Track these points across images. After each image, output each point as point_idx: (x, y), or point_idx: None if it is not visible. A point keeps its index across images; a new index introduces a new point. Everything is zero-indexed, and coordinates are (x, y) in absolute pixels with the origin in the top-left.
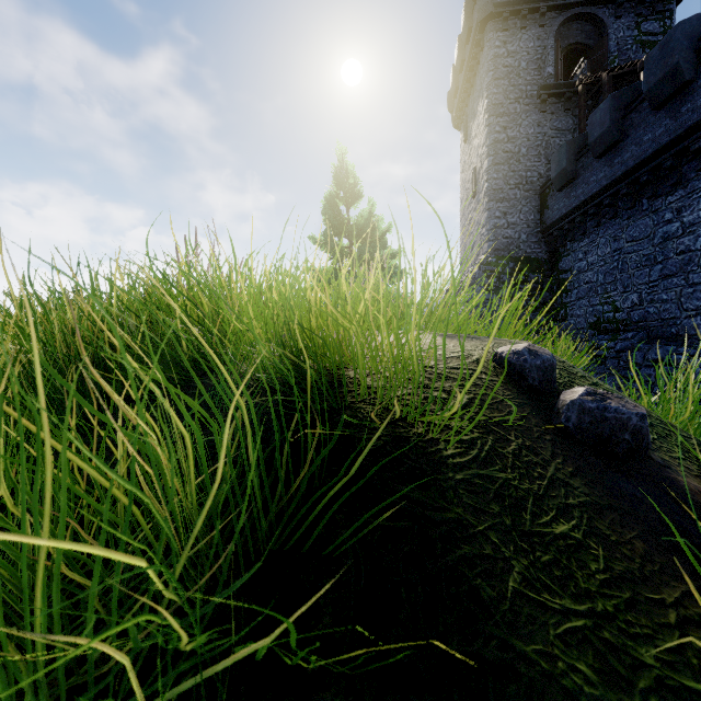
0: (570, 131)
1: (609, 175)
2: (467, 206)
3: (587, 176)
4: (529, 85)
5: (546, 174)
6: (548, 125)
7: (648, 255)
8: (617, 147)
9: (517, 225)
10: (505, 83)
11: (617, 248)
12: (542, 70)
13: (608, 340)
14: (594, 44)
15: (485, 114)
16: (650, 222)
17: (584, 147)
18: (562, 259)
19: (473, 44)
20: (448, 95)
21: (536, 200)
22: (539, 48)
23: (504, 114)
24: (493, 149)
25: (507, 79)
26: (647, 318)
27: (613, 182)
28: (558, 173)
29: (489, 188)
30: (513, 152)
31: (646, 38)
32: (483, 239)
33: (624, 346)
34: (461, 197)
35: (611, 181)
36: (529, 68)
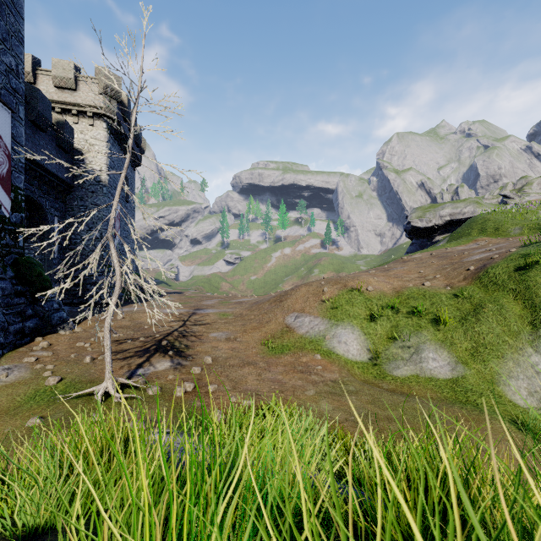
0: None
1: None
2: None
3: None
4: None
5: None
6: None
7: None
8: None
9: None
10: None
11: None
12: None
13: None
14: None
15: None
16: None
17: None
18: None
19: None
20: None
21: None
22: None
23: None
24: None
25: None
26: None
27: None
28: None
29: None
30: None
31: None
32: None
33: None
34: None
35: None
36: None
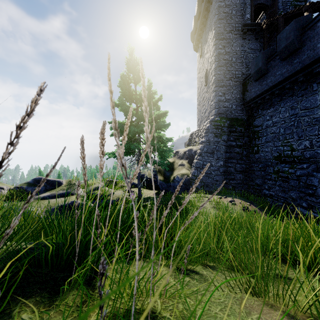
0: (258, 50)
1: (290, 70)
2: (201, 90)
3: (274, 72)
4: (237, 24)
5: (245, 73)
6: (247, 46)
7: (318, 118)
8: (296, 52)
9: (230, 100)
10: (224, 22)
11: (293, 113)
12: (244, 16)
13: (288, 167)
14: (269, 5)
15: (213, 38)
16: (318, 98)
17: (272, 55)
18: (255, 119)
19: (206, 1)
20: (191, 33)
21: (240, 87)
22: (242, 4)
23: (223, 39)
24: (218, 58)
25: (225, 19)
26: (317, 156)
27: (293, 74)
28: (255, 70)
29: (215, 79)
30: (228, 60)
31: (297, 3)
32: (212, 107)
33: (303, 173)
34: (198, 86)
35: (292, 73)
36: (237, 14)
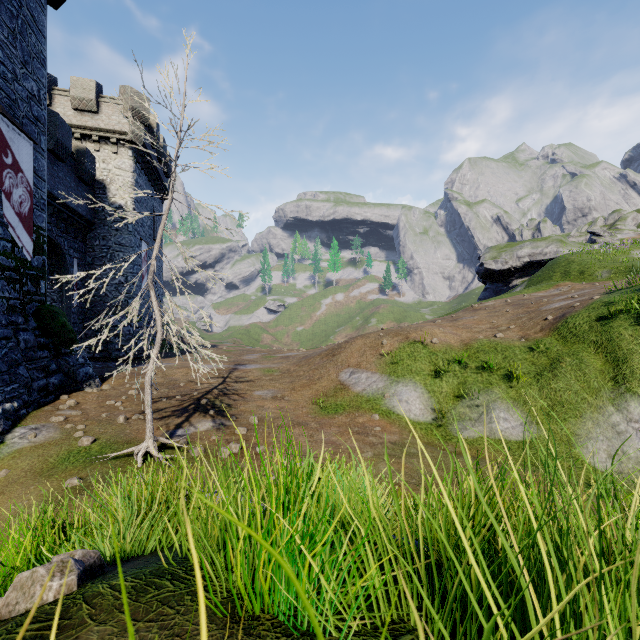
0: None
1: None
2: None
3: None
4: None
5: None
6: None
7: None
8: None
9: None
10: None
11: None
12: None
13: None
14: None
15: None
16: None
17: None
18: None
19: None
20: None
21: None
22: None
23: None
24: None
25: None
26: None
27: None
28: None
29: None
30: None
31: None
32: None
33: None
34: None
35: None
36: None
